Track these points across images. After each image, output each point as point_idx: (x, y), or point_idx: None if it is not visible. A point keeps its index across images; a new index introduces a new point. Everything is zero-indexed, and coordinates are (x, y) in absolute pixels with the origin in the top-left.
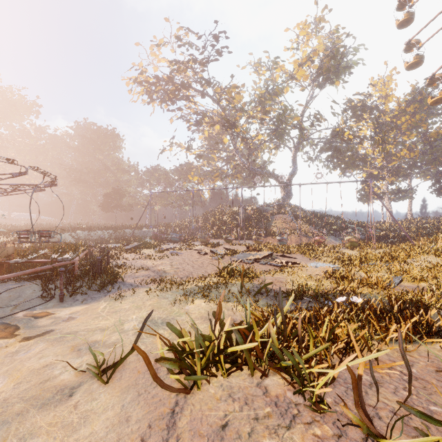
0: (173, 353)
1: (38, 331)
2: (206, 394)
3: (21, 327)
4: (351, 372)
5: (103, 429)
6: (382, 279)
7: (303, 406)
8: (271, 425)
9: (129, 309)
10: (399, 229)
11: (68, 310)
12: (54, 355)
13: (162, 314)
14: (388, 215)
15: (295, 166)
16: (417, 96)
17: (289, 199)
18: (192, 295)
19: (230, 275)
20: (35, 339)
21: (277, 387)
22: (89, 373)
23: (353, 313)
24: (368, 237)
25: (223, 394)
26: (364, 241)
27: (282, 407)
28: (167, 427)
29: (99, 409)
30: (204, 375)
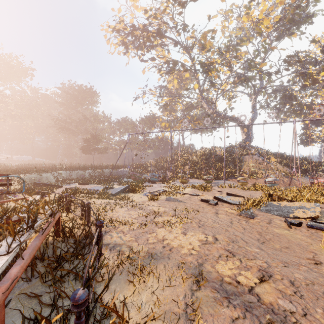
0: None
1: None
2: None
3: None
4: None
5: None
6: None
7: None
8: None
9: None
10: None
11: None
12: None
13: None
14: None
15: (256, 112)
16: None
17: (250, 141)
18: None
19: None
20: None
21: None
22: None
23: None
24: None
25: None
26: None
27: None
28: None
29: None
30: None
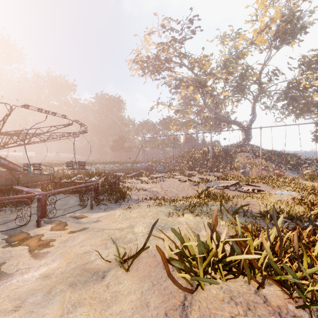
0: (178, 254)
1: (78, 228)
2: (209, 294)
3: (68, 224)
4: None
5: (130, 309)
6: None
7: None
8: None
9: (136, 217)
10: None
11: (96, 215)
12: (90, 245)
13: (161, 223)
14: None
15: (255, 114)
16: None
17: (249, 140)
18: (181, 210)
19: (207, 197)
20: (77, 233)
21: (276, 297)
22: (114, 261)
23: None
24: None
25: (225, 296)
26: None
27: None
28: None
29: (125, 291)
30: (205, 276)
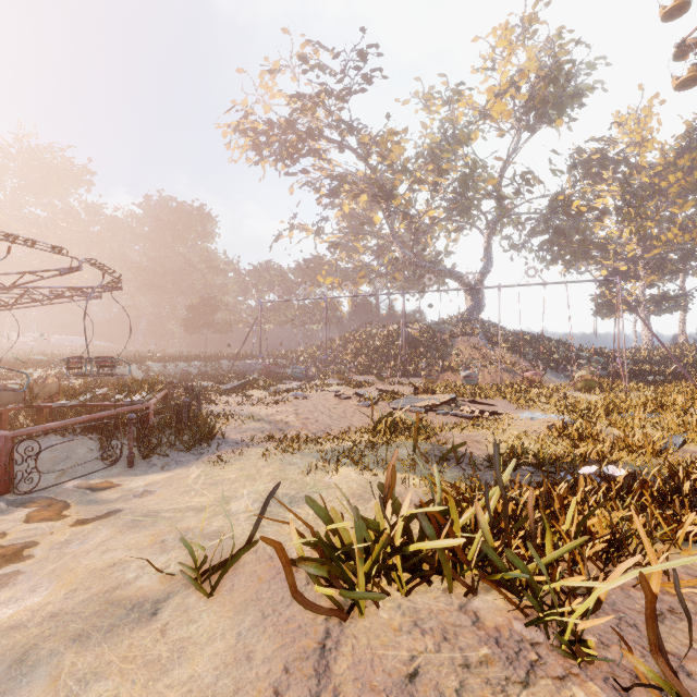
0: (317, 550)
1: (98, 511)
2: (374, 620)
3: (71, 504)
4: (649, 591)
5: (211, 670)
6: (652, 439)
7: (546, 647)
8: (493, 678)
9: (236, 479)
10: (665, 361)
11: (142, 480)
12: (124, 548)
13: (289, 489)
14: (645, 338)
15: (490, 259)
16: (696, 139)
17: (479, 311)
18: (335, 459)
19: (391, 430)
20: (94, 523)
21: (495, 612)
22: (181, 578)
23: (612, 494)
24: (614, 373)
25: (404, 622)
26: (607, 379)
27: (509, 648)
28: (316, 673)
29: (202, 637)
30: (370, 588)
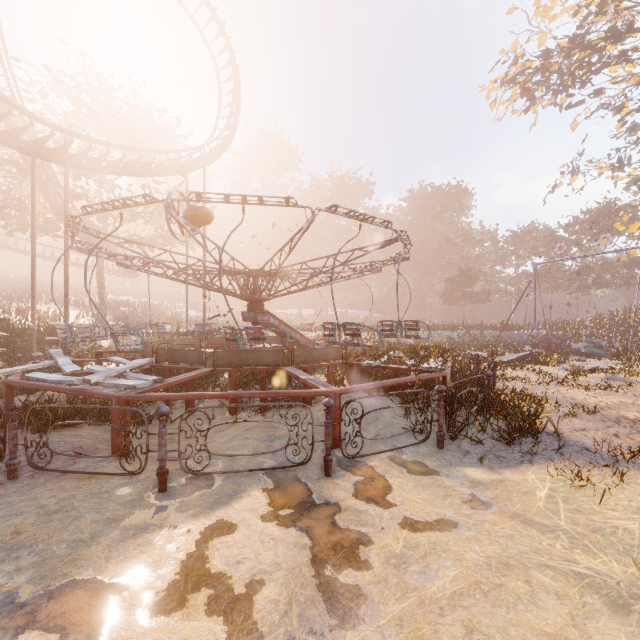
0: None
1: (425, 511)
2: None
3: (392, 485)
4: None
5: None
6: None
7: None
8: None
9: None
10: None
11: (461, 473)
12: None
13: None
14: None
15: None
16: None
17: None
18: None
19: None
20: (427, 534)
21: None
22: None
23: None
24: None
25: None
26: None
27: None
28: None
29: None
30: None
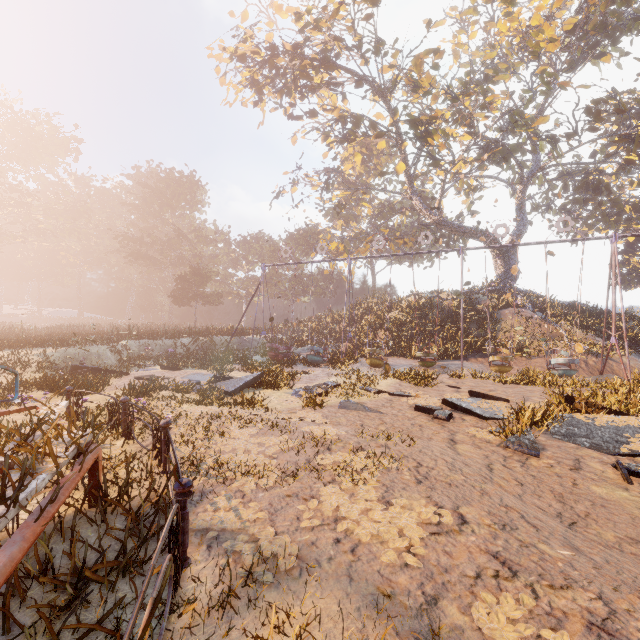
0: None
1: None
2: None
3: None
4: None
5: None
6: None
7: None
8: None
9: None
10: None
11: None
12: None
13: None
14: None
15: (525, 218)
16: None
17: (513, 279)
18: None
19: None
20: None
21: None
22: None
23: None
24: None
25: None
26: None
27: None
28: None
29: None
30: None
